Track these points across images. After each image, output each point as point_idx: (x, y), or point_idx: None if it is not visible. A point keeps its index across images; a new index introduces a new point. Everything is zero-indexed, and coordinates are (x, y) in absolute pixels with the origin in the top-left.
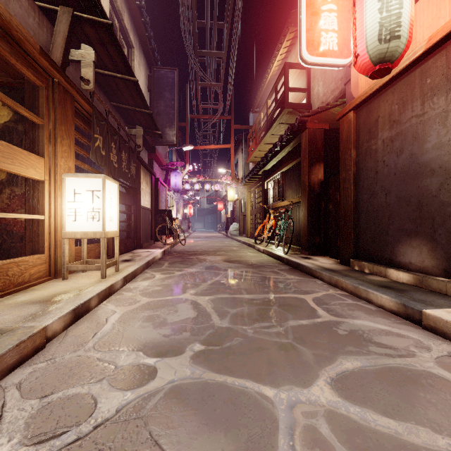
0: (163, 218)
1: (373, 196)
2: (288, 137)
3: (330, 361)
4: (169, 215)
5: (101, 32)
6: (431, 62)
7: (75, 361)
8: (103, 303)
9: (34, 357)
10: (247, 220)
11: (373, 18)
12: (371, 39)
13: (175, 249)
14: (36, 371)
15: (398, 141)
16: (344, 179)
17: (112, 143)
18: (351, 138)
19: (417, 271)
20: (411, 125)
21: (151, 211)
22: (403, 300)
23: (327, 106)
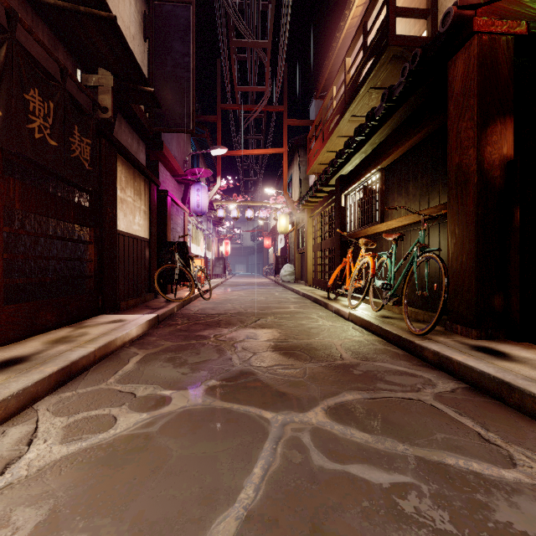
0: (172, 255)
1: None
2: (408, 83)
3: None
4: (182, 251)
5: None
6: None
7: None
8: None
9: None
10: (308, 260)
11: None
12: None
13: (187, 310)
14: None
15: None
16: None
17: None
18: None
19: None
20: None
21: (150, 242)
22: None
23: None
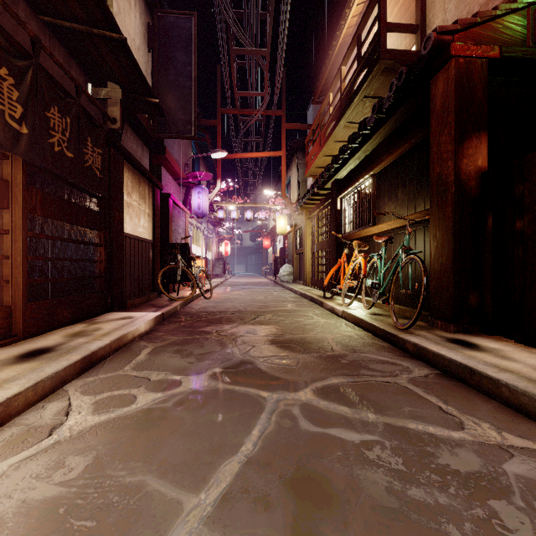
0: (174, 256)
1: None
2: (396, 98)
3: None
4: (184, 252)
5: None
6: None
7: None
8: None
9: None
10: (306, 261)
11: None
12: None
13: (189, 308)
14: None
15: None
16: None
17: (2, 69)
18: None
19: None
20: None
21: (153, 244)
22: None
23: (493, 10)
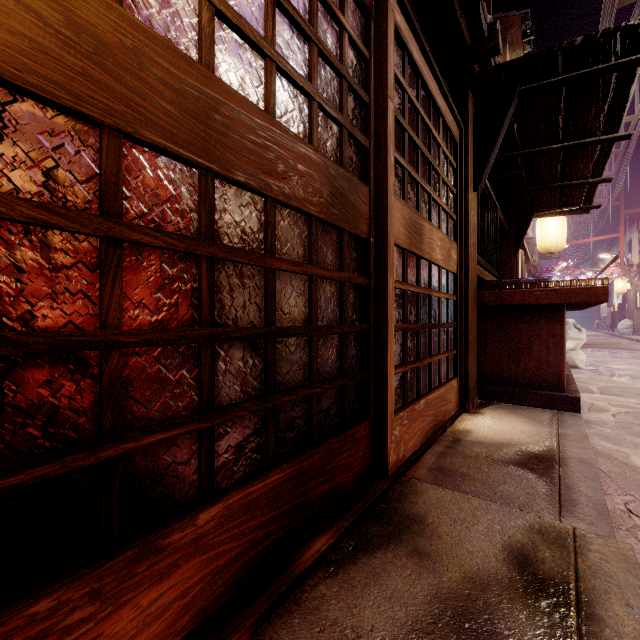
0: None
1: None
2: None
3: None
4: None
5: None
6: None
7: None
8: None
9: None
10: None
11: None
12: None
13: None
14: None
15: None
16: None
17: None
18: None
19: None
20: None
21: None
22: None
23: None
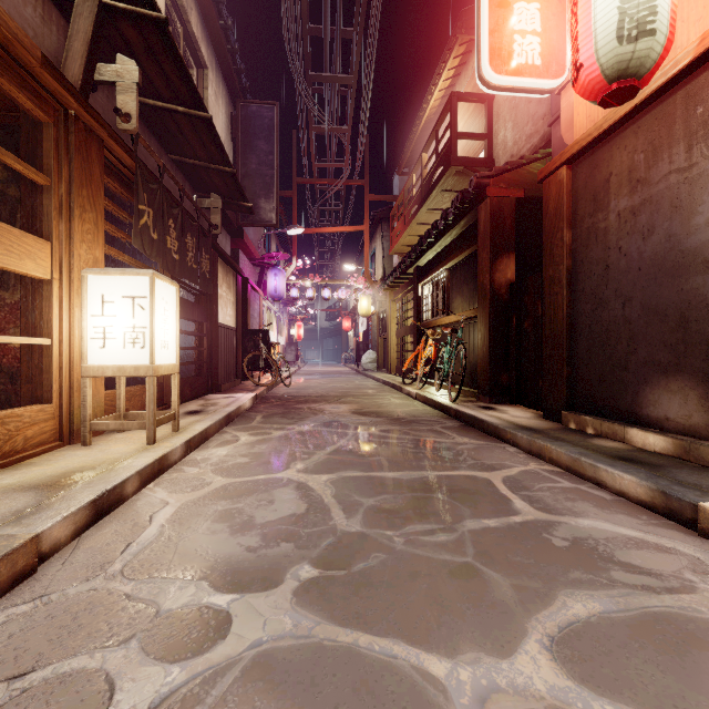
0: (255, 342)
1: (601, 307)
2: (457, 212)
3: (544, 600)
4: (265, 339)
5: (149, 33)
6: (705, 78)
7: (86, 599)
8: (149, 487)
9: (12, 592)
10: (390, 347)
11: (607, 1)
12: (603, 37)
13: (274, 393)
14: (12, 622)
15: (645, 215)
16: (552, 278)
17: (170, 220)
18: (564, 211)
19: (679, 433)
20: (669, 186)
21: (236, 331)
22: (661, 484)
23: (520, 160)
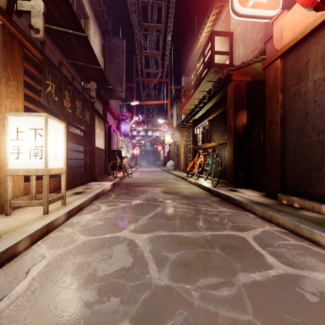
0: (114, 156)
1: (303, 135)
2: (215, 90)
3: None
4: (119, 155)
5: None
6: None
7: None
8: (37, 243)
9: None
10: (180, 159)
11: None
12: None
13: (123, 181)
14: None
15: None
16: (271, 121)
17: (66, 91)
18: (278, 83)
19: None
20: None
21: (105, 151)
22: None
23: (249, 61)
